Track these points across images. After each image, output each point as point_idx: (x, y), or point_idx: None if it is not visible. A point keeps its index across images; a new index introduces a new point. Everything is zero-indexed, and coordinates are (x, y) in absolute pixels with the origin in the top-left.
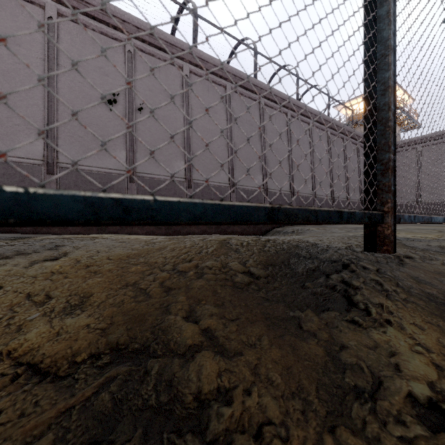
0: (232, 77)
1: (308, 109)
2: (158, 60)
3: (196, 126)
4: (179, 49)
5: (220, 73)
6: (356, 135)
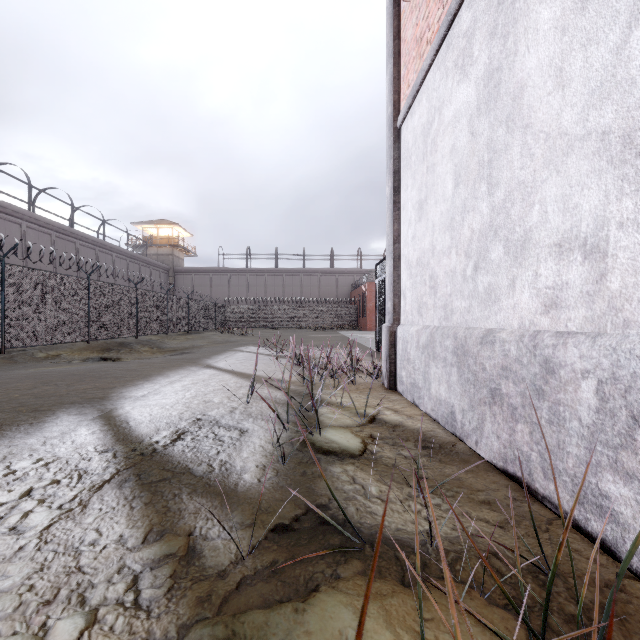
0: (57, 229)
1: (112, 246)
2: (4, 220)
3: (32, 265)
4: (21, 214)
5: (48, 226)
6: (149, 261)
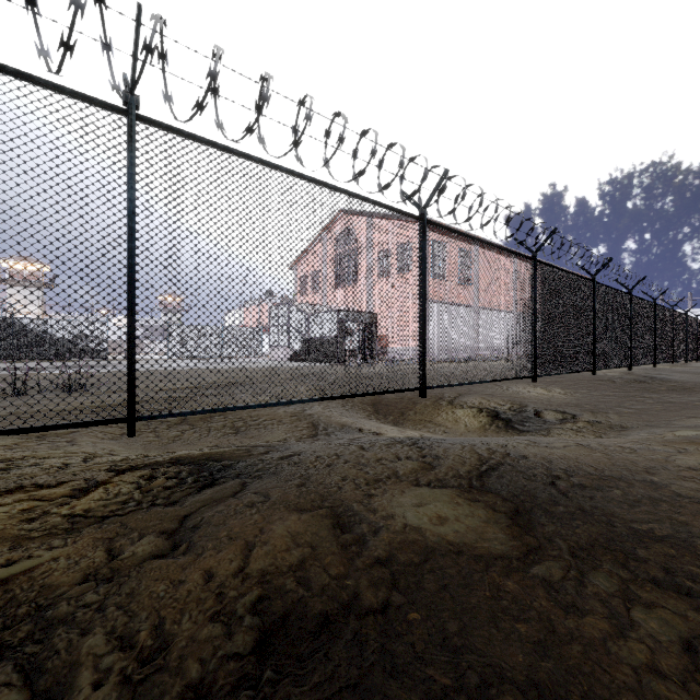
0: None
1: None
2: None
3: None
4: None
5: None
6: None
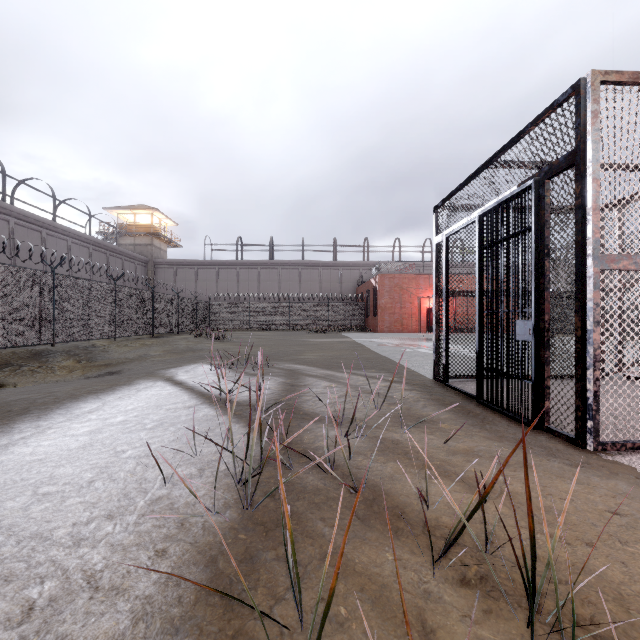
0: None
1: (66, 229)
2: None
3: None
4: None
5: None
6: (121, 251)
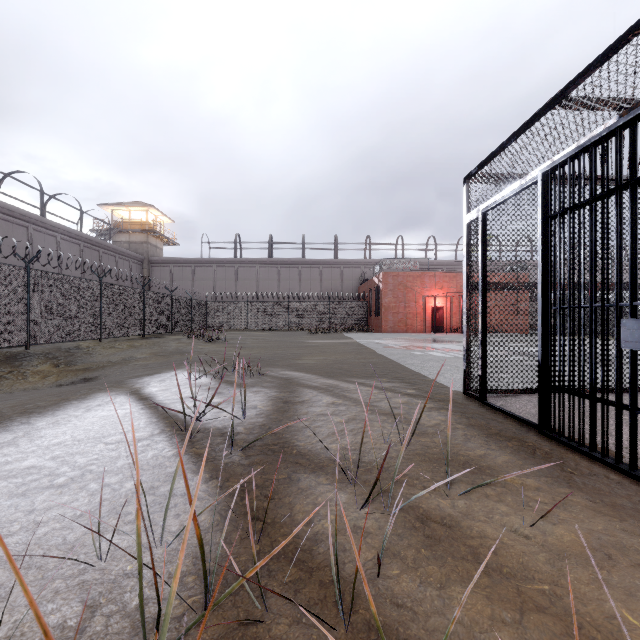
0: None
1: (55, 225)
2: None
3: None
4: None
5: None
6: (114, 248)
